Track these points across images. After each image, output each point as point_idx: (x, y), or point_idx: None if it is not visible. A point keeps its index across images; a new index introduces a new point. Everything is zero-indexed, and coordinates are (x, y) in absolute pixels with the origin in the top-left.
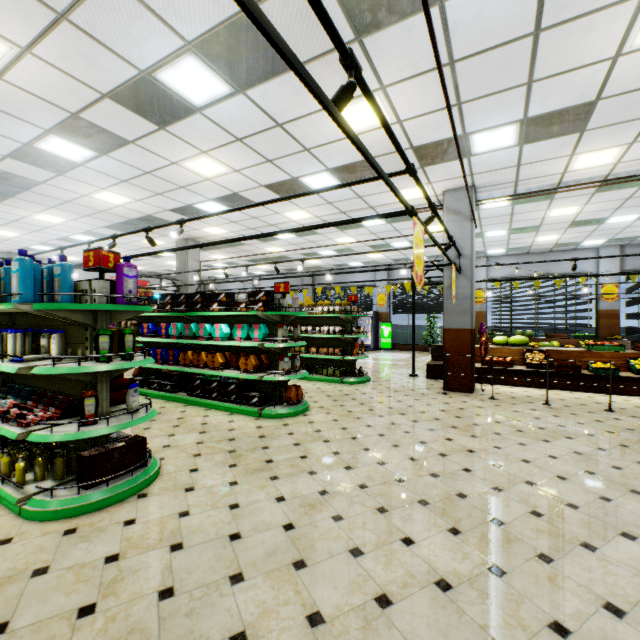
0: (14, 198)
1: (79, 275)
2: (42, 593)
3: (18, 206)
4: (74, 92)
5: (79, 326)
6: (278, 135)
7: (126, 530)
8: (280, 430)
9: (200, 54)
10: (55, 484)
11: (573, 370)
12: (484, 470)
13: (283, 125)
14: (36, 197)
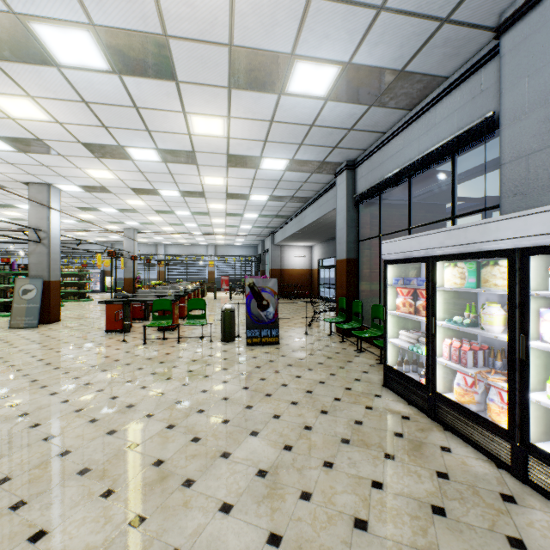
0: None
1: None
2: None
3: None
4: None
5: None
6: None
7: None
8: None
9: None
10: None
11: None
12: None
13: None
14: None
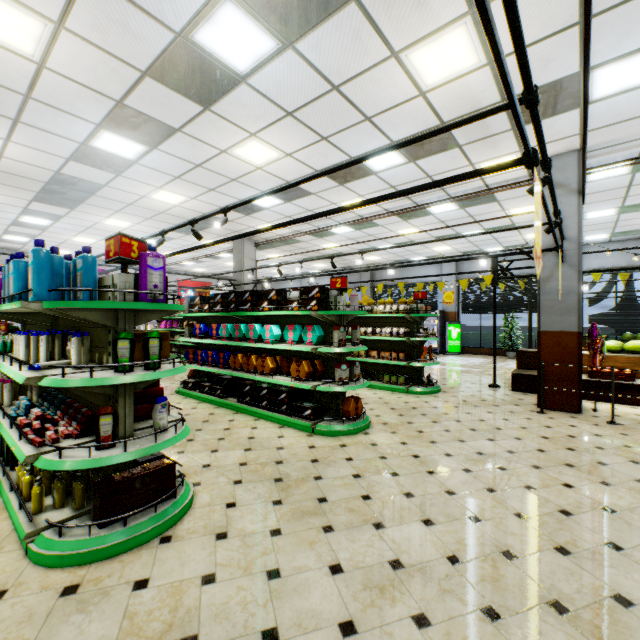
0: (84, 204)
1: None
2: None
3: (89, 212)
4: (114, 73)
5: (104, 328)
6: (334, 102)
7: (133, 598)
8: (336, 453)
9: None
10: (71, 515)
11: None
12: None
13: (340, 87)
14: (102, 201)
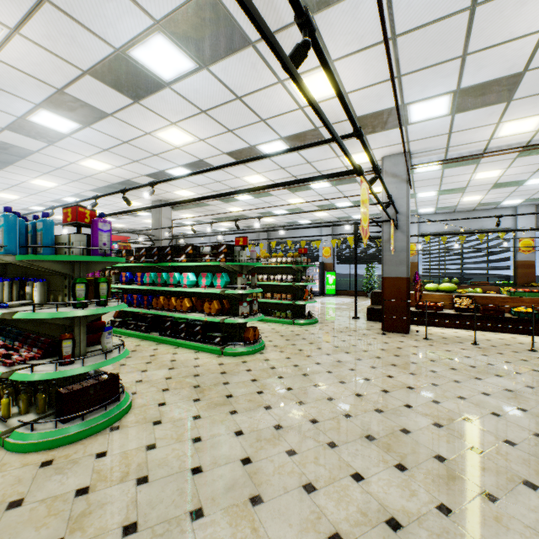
0: (13, 165)
1: (71, 232)
2: (14, 527)
3: (17, 172)
4: (58, 69)
5: (59, 275)
6: (238, 107)
7: (97, 462)
8: (239, 367)
9: (168, 32)
10: (36, 417)
11: (497, 314)
12: (424, 406)
13: (242, 98)
14: (32, 164)
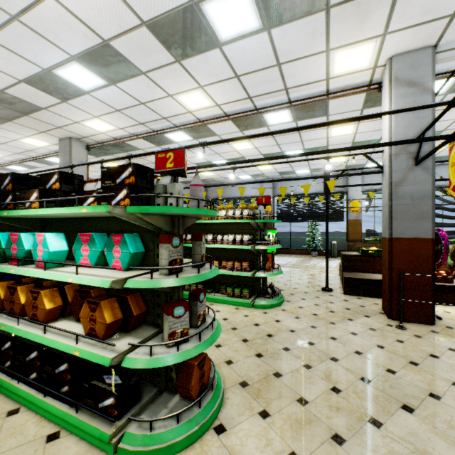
0: None
1: None
2: None
3: None
4: None
5: None
6: None
7: None
8: None
9: None
10: None
11: None
12: None
13: None
14: None
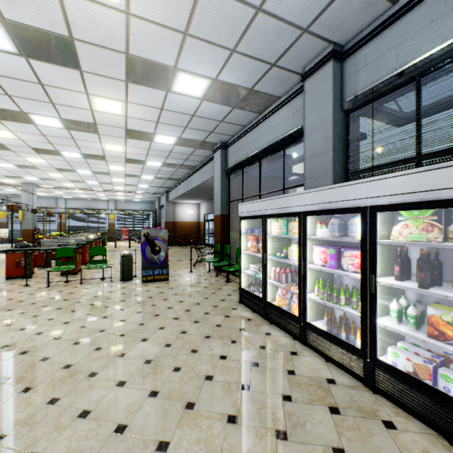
0: None
1: None
2: None
3: None
4: None
5: None
6: None
7: None
8: None
9: None
10: None
11: None
12: None
13: None
14: None
